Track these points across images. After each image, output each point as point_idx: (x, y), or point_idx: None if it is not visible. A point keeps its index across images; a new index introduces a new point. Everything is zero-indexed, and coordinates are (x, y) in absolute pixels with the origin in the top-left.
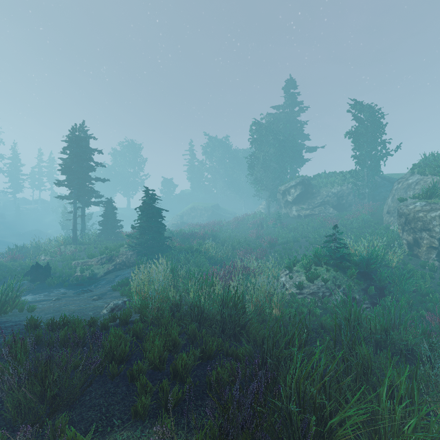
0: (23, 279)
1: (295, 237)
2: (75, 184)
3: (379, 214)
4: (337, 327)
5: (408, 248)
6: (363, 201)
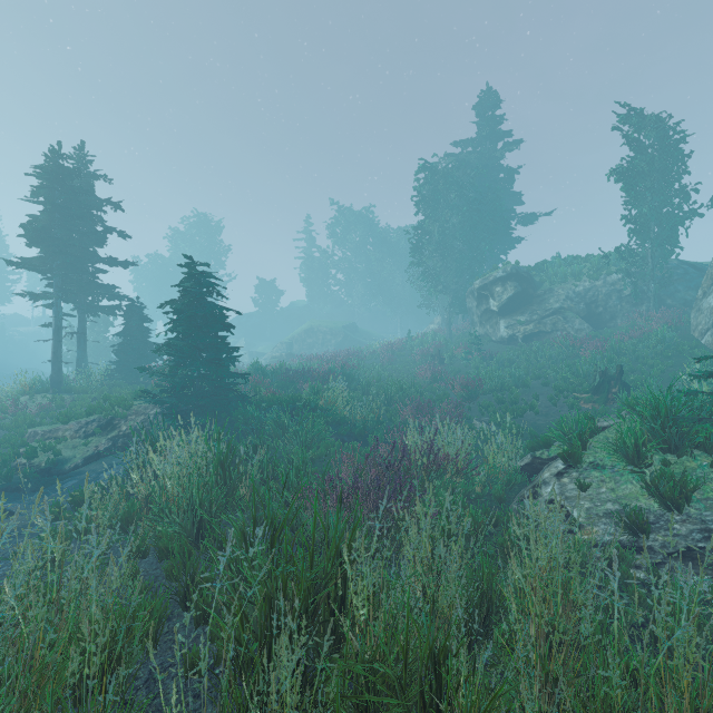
0: None
1: (517, 377)
2: (57, 267)
3: (685, 331)
4: None
5: None
6: (640, 309)
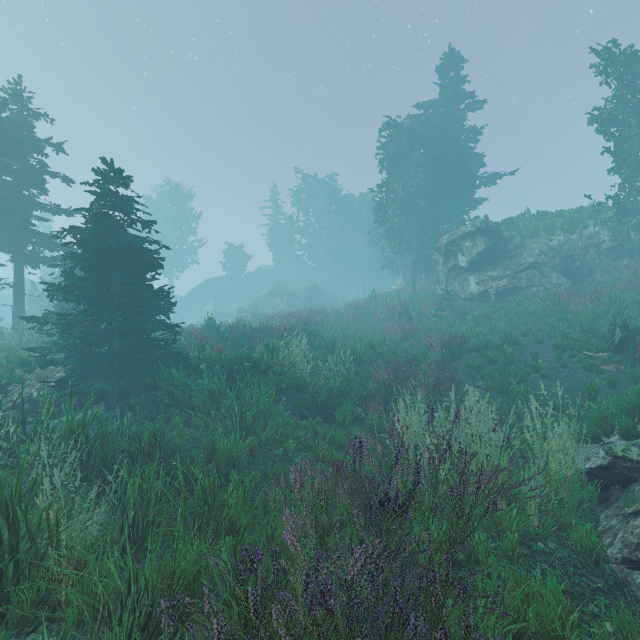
0: None
1: (503, 334)
2: None
3: None
4: None
5: None
6: (621, 263)
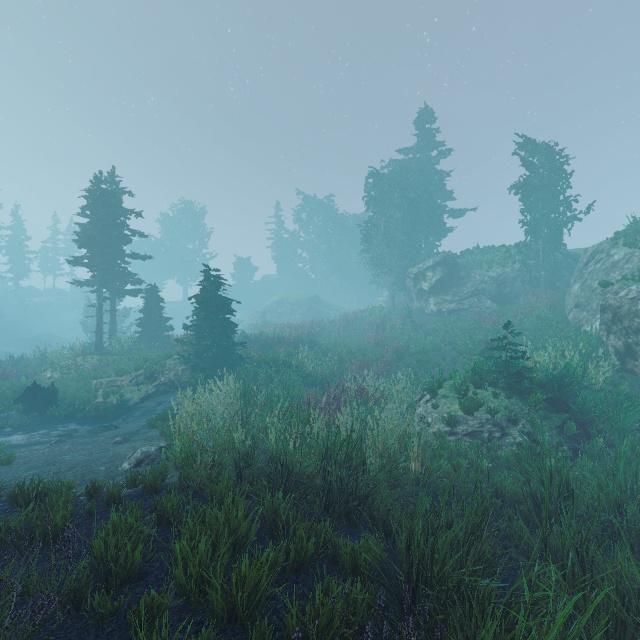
0: (10, 408)
1: (435, 343)
2: (99, 263)
3: (562, 309)
4: (530, 498)
5: (617, 360)
6: (536, 290)
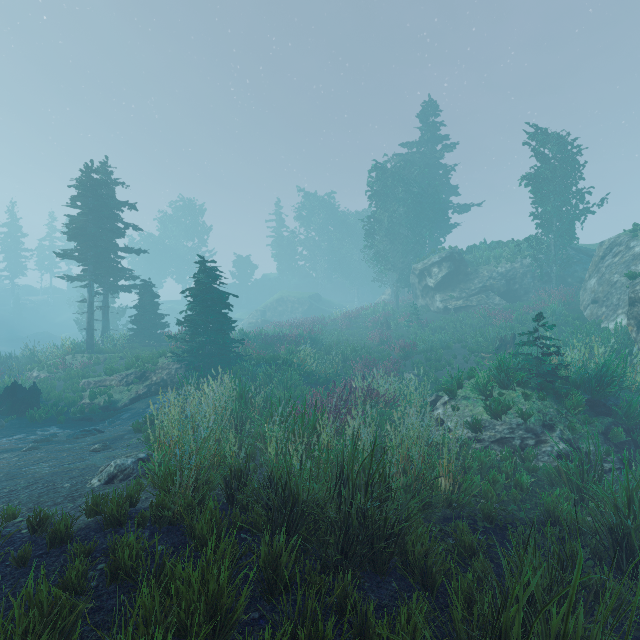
0: None
1: (444, 341)
2: (90, 256)
3: (576, 305)
4: (607, 531)
5: None
6: (547, 286)
